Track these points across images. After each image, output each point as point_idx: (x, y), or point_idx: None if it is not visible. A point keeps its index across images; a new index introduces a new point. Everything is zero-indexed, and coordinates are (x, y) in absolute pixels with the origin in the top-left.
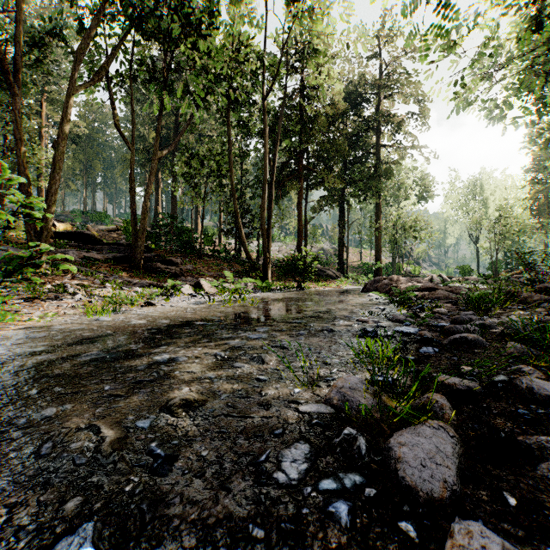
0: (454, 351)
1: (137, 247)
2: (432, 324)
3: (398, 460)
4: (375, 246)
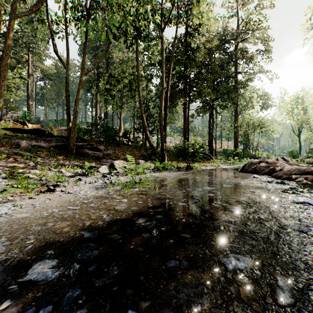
0: None
1: (70, 137)
2: None
3: None
4: (234, 138)
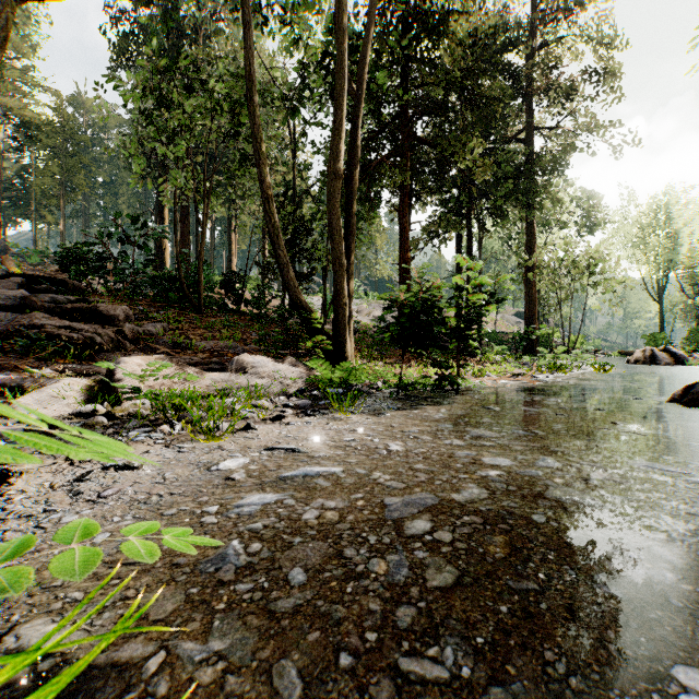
0: None
1: None
2: None
3: None
4: (527, 298)
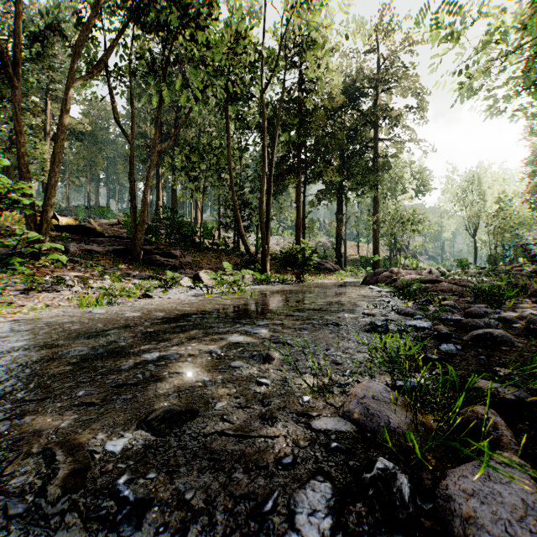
0: (478, 348)
1: (136, 239)
2: (445, 318)
3: (467, 520)
4: (373, 239)
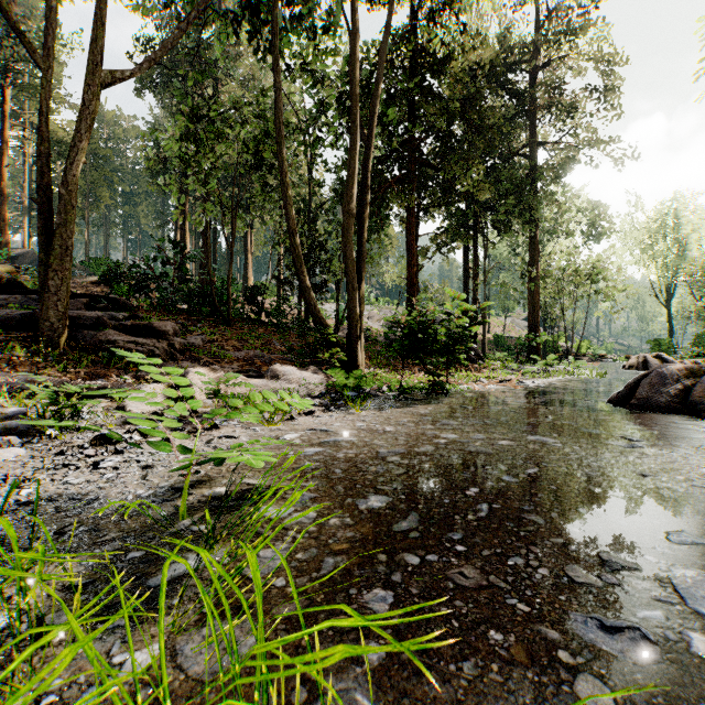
0: None
1: (46, 291)
2: None
3: None
4: (530, 306)
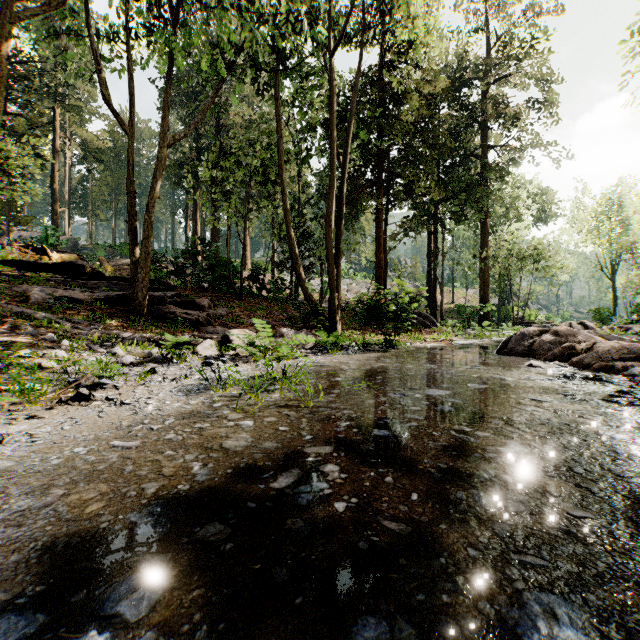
0: None
1: (137, 281)
2: None
3: None
4: (481, 282)
